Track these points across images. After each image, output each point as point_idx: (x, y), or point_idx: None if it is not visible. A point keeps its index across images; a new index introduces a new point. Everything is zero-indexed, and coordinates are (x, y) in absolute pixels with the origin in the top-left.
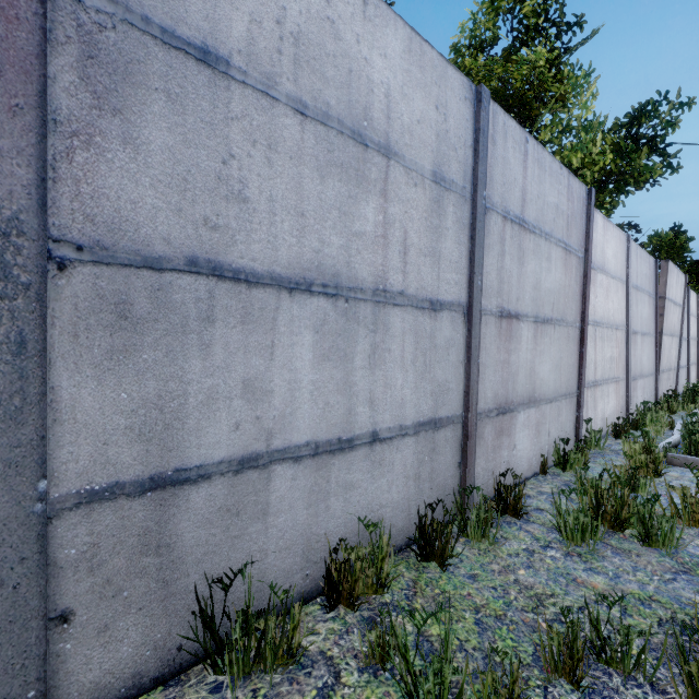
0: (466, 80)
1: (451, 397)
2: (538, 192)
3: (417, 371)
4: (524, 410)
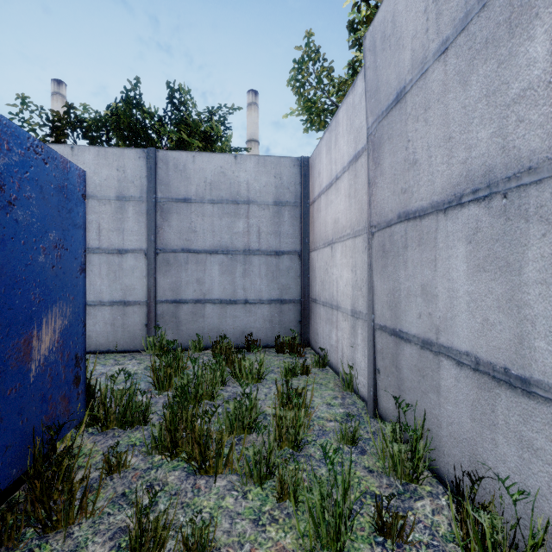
0: None
1: None
2: None
3: None
4: None
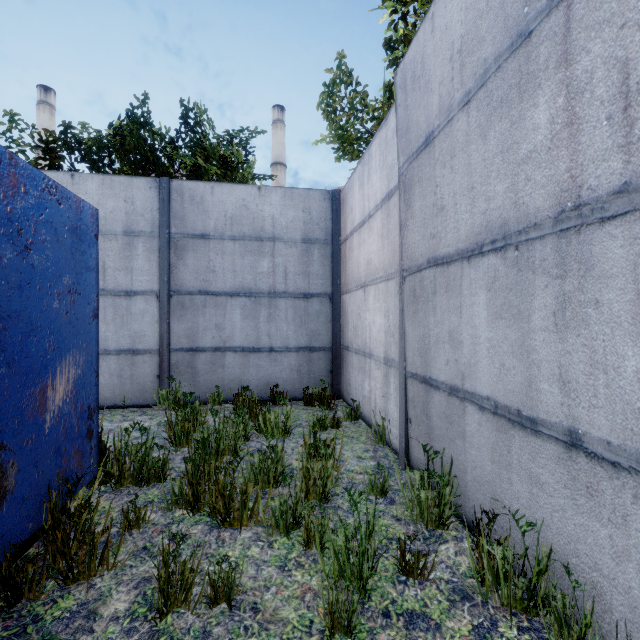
0: None
1: None
2: None
3: None
4: None
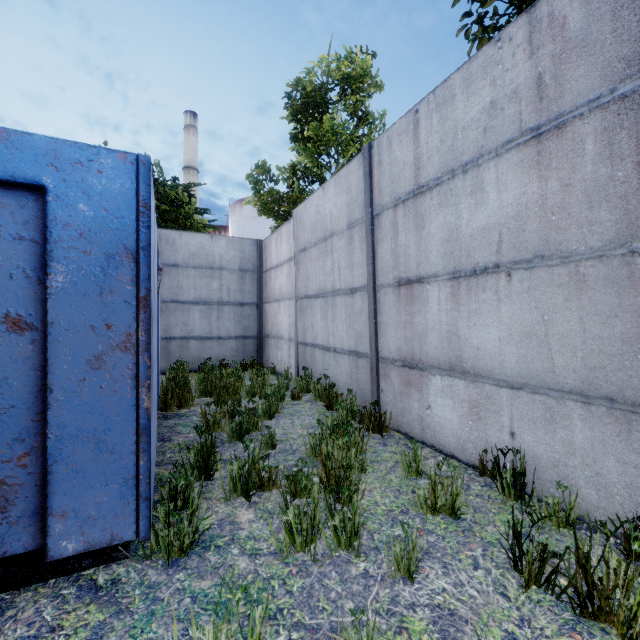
0: (359, 155)
1: (364, 341)
2: (442, 136)
3: (347, 325)
4: (442, 375)
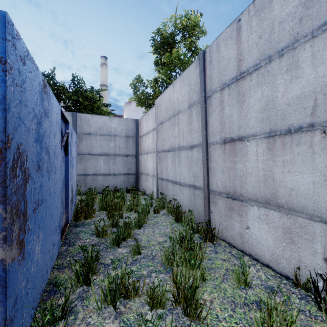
0: (196, 59)
1: (199, 179)
2: (260, 33)
3: (188, 168)
4: (259, 206)
